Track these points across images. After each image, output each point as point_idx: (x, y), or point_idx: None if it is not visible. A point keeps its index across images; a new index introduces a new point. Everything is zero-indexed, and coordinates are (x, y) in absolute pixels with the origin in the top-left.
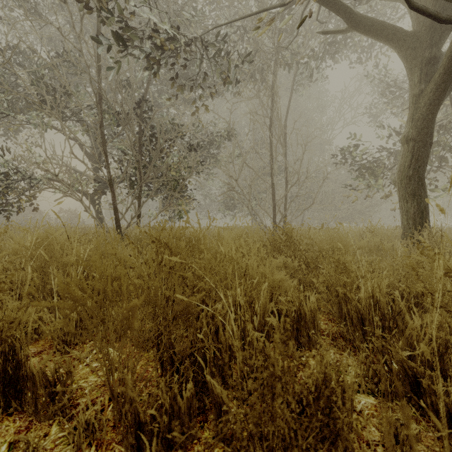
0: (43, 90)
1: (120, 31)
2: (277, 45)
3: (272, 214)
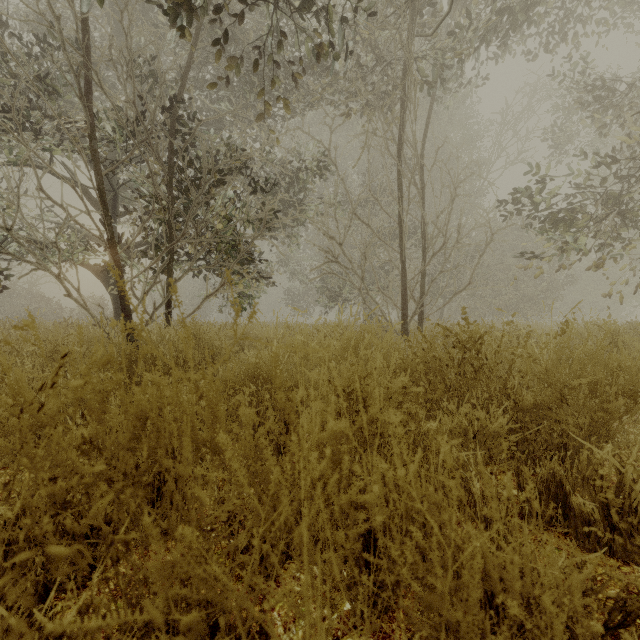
0: (3, 85)
1: (152, 6)
2: (411, 8)
3: (402, 301)
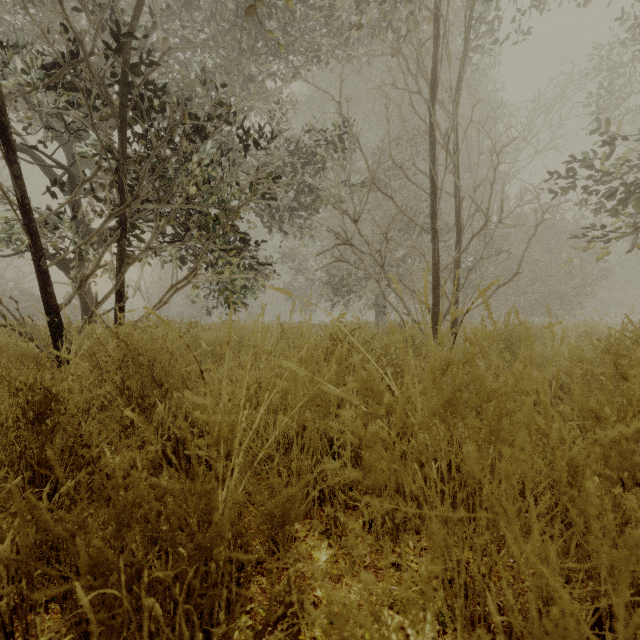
0: None
1: None
2: None
3: (433, 296)
